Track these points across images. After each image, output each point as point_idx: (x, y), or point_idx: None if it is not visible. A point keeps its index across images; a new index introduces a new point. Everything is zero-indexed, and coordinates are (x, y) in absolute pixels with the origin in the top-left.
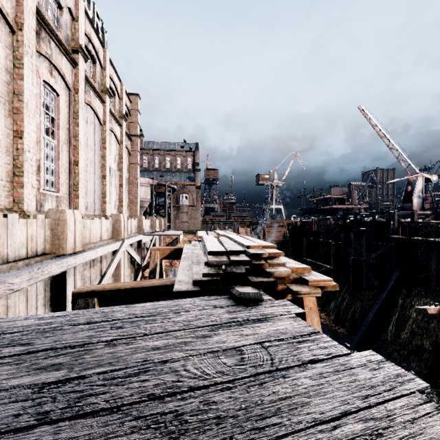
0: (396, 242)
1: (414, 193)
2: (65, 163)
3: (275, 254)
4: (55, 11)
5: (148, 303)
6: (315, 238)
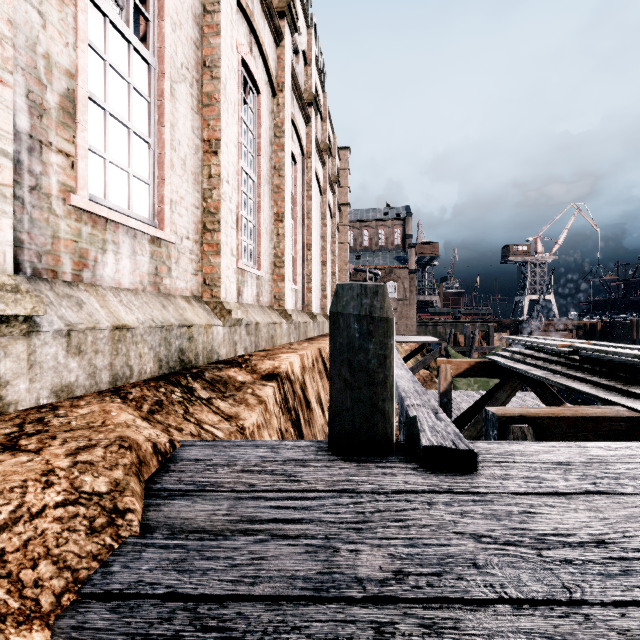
0: None
1: None
2: (300, 249)
3: None
4: (292, 59)
5: None
6: None
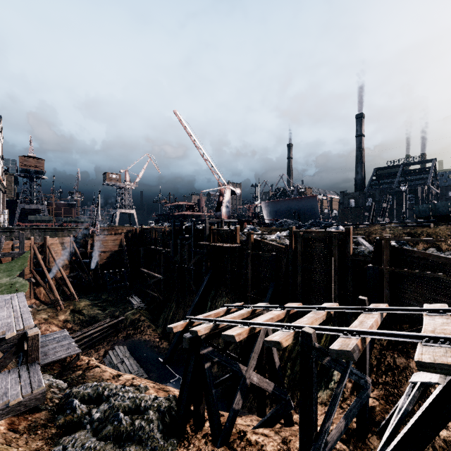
0: (207, 248)
1: (223, 203)
2: None
3: None
4: None
5: None
6: (151, 247)
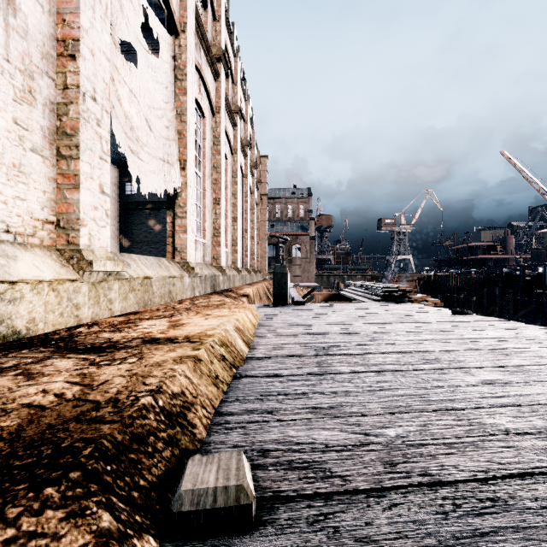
0: None
1: None
2: (241, 232)
3: (412, 290)
4: None
5: (365, 303)
6: (452, 295)
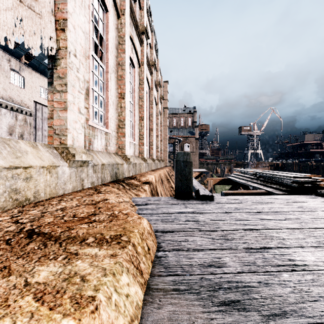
0: None
1: None
2: (148, 130)
3: None
4: None
5: (279, 195)
6: None
